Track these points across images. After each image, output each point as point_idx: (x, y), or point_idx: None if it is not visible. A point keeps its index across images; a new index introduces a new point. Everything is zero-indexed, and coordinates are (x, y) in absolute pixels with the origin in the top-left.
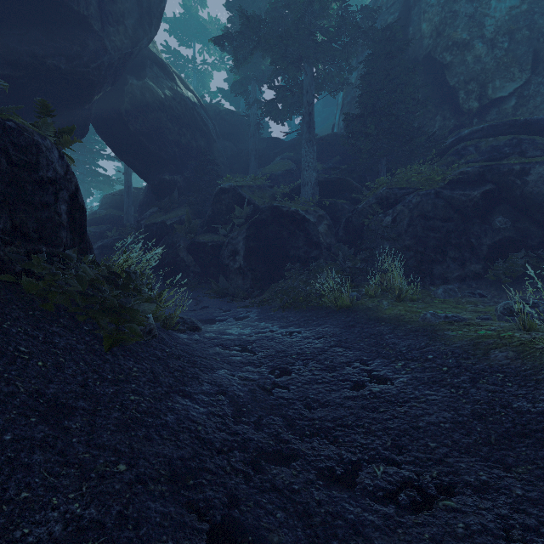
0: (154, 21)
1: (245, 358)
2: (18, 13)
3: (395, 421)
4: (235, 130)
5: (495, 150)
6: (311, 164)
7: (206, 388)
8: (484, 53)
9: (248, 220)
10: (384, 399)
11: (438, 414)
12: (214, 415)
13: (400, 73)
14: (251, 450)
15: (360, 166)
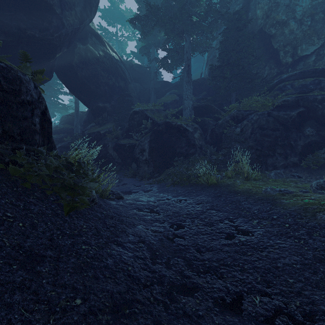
0: (93, 9)
1: (153, 217)
2: (9, 1)
3: (260, 262)
4: (141, 76)
5: (304, 87)
6: (189, 96)
7: (131, 238)
8: (296, 28)
9: (151, 130)
10: (249, 246)
11: (289, 257)
12: (138, 258)
13: (245, 40)
14: (165, 284)
15: (219, 97)
